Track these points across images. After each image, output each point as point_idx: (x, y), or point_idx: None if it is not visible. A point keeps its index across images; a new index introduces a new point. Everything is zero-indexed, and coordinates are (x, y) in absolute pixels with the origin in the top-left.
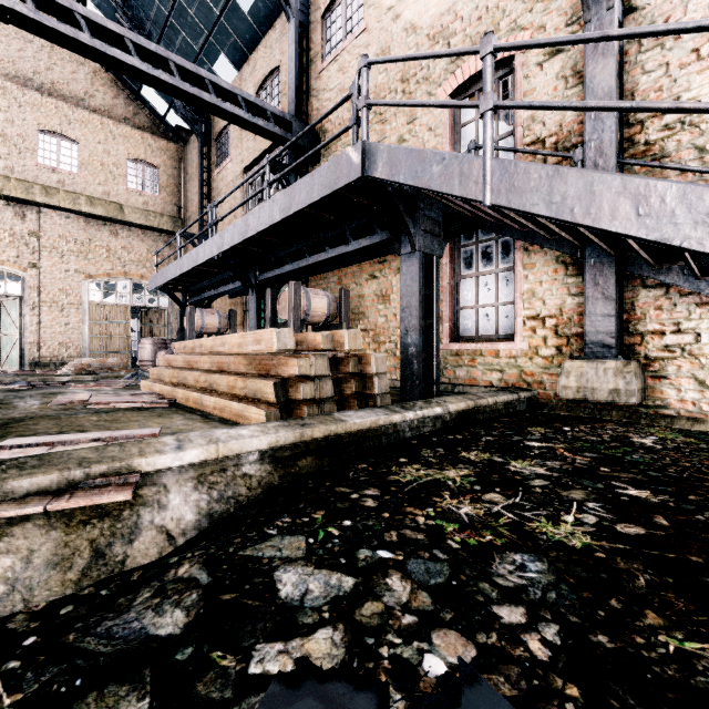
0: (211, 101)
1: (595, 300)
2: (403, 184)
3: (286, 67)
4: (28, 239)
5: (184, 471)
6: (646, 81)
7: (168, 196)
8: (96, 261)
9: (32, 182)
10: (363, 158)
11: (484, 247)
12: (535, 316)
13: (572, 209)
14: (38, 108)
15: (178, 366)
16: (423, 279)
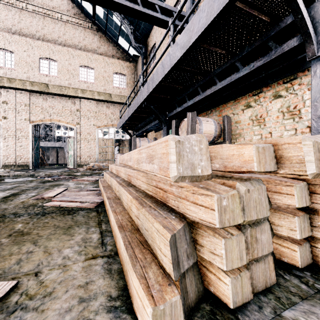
0: (139, 9)
1: None
2: None
3: None
4: (76, 113)
5: None
6: None
7: (130, 88)
8: (101, 120)
9: (77, 88)
10: None
11: None
12: None
13: None
14: (79, 56)
15: (113, 172)
16: None
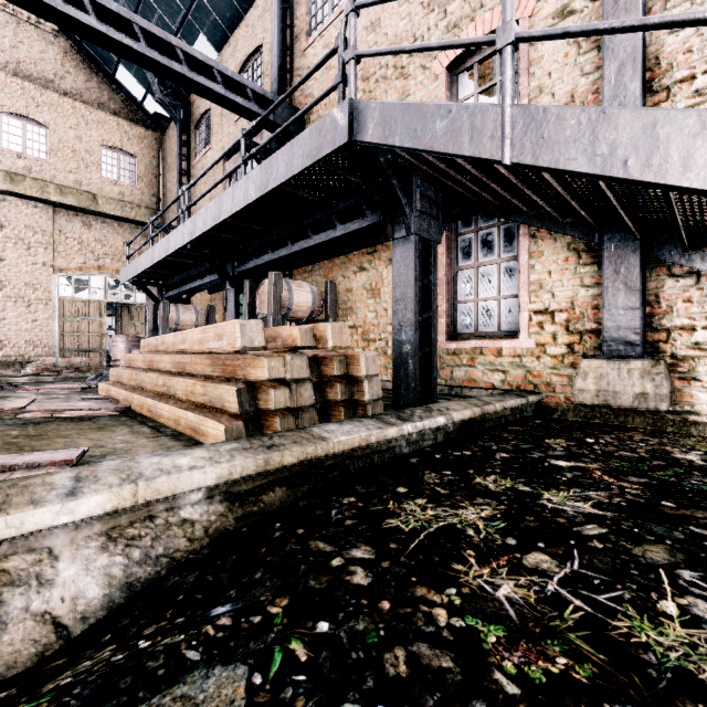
0: (182, 72)
1: (616, 291)
2: (399, 147)
3: (269, 45)
4: None
5: (84, 525)
6: (673, 41)
7: (146, 187)
8: (67, 254)
9: None
10: (351, 120)
11: (484, 235)
12: (543, 310)
13: (624, 162)
14: (1, 88)
15: (139, 366)
16: (420, 267)
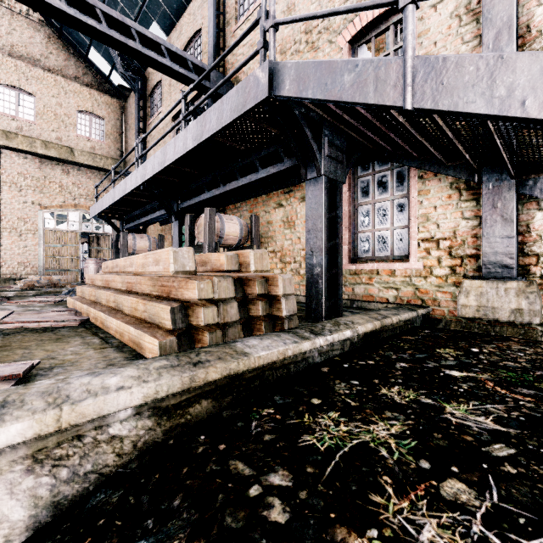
0: (135, 47)
1: (493, 222)
2: (312, 99)
3: (206, 29)
4: None
5: (8, 450)
6: (542, 12)
7: (112, 142)
8: (50, 195)
9: None
10: (271, 78)
11: (380, 177)
12: (429, 238)
13: (522, 102)
14: None
15: (98, 284)
16: (328, 203)
